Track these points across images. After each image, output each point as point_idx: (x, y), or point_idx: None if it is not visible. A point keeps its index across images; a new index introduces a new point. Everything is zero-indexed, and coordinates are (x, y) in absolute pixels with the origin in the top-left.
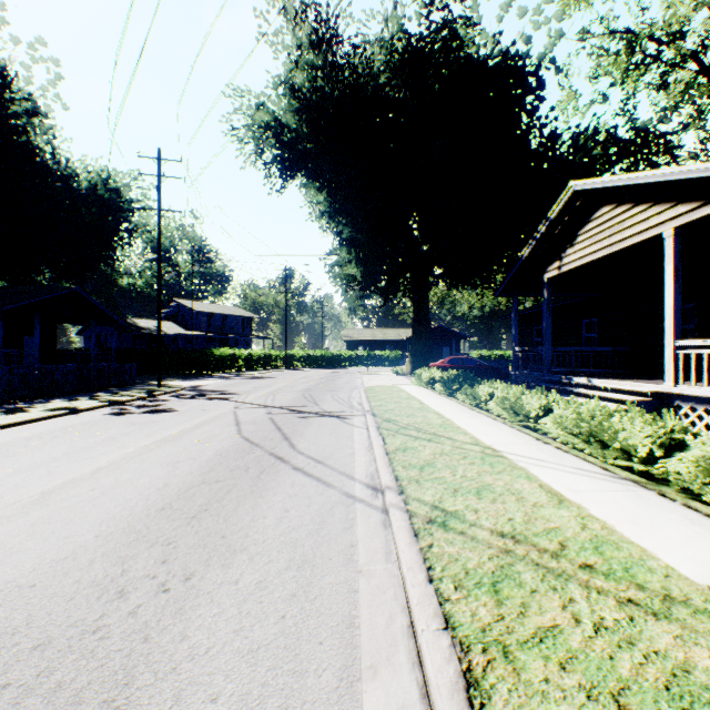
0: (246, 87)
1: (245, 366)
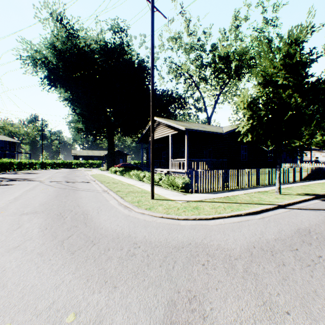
0: (31, 42)
1: (17, 168)
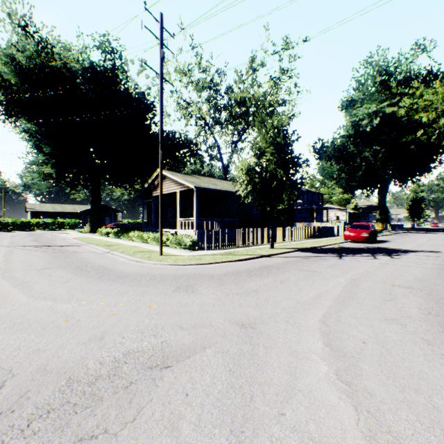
0: None
1: None
